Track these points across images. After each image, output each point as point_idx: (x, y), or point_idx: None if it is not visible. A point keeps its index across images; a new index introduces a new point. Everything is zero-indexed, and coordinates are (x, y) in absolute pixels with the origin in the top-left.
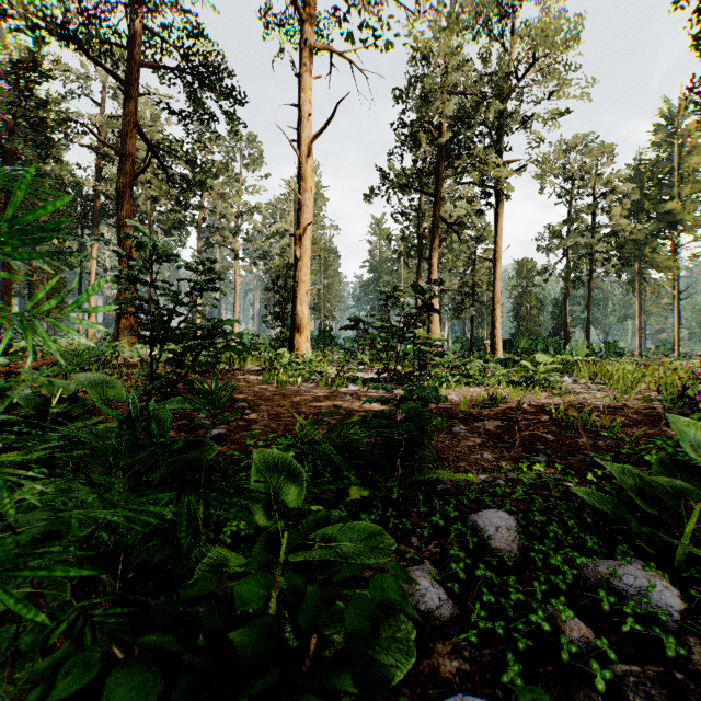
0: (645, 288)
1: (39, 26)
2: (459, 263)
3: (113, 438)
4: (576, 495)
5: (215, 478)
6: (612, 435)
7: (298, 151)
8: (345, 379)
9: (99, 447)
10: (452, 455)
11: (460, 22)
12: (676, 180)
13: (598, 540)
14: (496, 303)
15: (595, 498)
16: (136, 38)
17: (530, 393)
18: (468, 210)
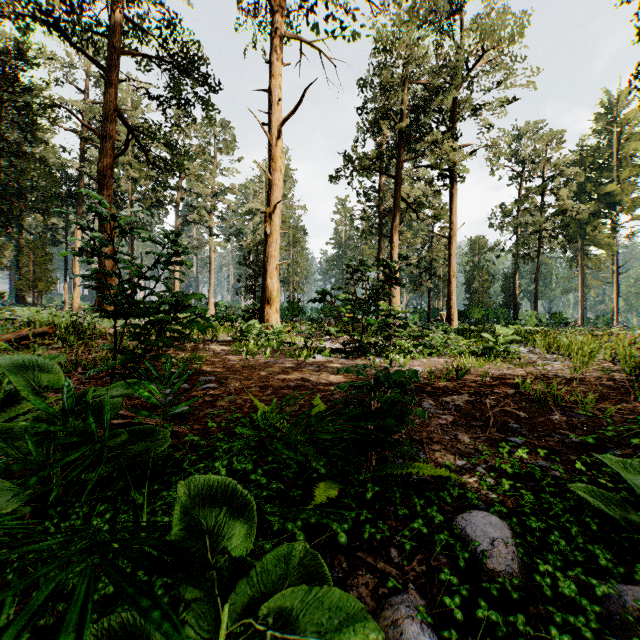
0: (587, 263)
1: (23, 15)
2: (417, 240)
3: (29, 442)
4: (566, 487)
5: (169, 470)
6: (591, 414)
7: (268, 134)
8: (312, 350)
9: (0, 459)
10: (426, 436)
11: (419, 15)
12: (615, 164)
13: (611, 556)
14: (452, 277)
15: (596, 498)
16: (116, 28)
17: (491, 364)
18: (425, 192)
